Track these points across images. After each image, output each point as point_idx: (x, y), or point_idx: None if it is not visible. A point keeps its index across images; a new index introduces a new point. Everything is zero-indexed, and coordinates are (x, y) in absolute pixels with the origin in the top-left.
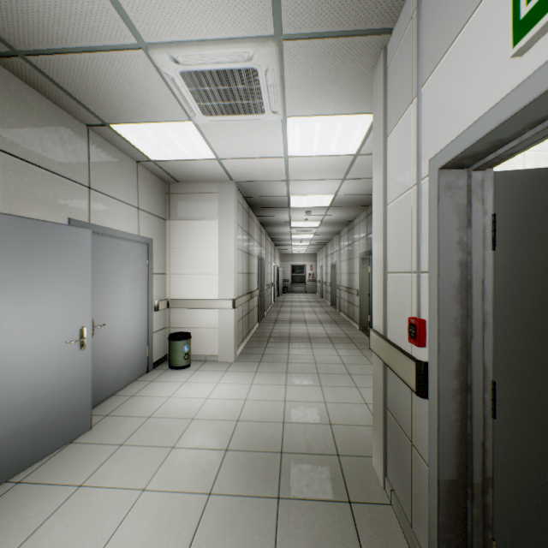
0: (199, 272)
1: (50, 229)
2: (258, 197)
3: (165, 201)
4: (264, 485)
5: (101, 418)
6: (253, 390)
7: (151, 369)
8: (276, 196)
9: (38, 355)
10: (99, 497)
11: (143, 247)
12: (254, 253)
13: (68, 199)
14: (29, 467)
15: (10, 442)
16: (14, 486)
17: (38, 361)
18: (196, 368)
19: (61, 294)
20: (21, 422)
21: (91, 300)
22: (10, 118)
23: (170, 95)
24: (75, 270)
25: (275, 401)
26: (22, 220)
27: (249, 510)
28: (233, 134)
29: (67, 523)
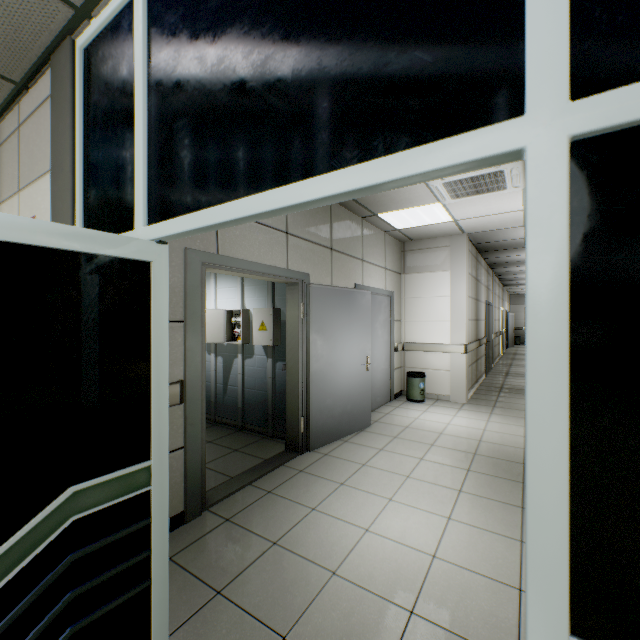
0: (431, 319)
1: (354, 293)
2: (488, 242)
3: (400, 258)
4: (510, 475)
5: (372, 422)
6: (489, 425)
7: (393, 399)
8: (510, 239)
9: (350, 370)
10: (395, 456)
11: (388, 299)
12: (481, 299)
13: (354, 271)
14: (346, 436)
15: (341, 417)
16: (345, 442)
17: (350, 374)
18: (430, 403)
19: (358, 334)
20: (345, 408)
21: (370, 339)
22: (335, 229)
23: (429, 193)
24: (364, 318)
25: (514, 435)
26: (345, 290)
27: (500, 482)
28: (473, 204)
29: (383, 461)
